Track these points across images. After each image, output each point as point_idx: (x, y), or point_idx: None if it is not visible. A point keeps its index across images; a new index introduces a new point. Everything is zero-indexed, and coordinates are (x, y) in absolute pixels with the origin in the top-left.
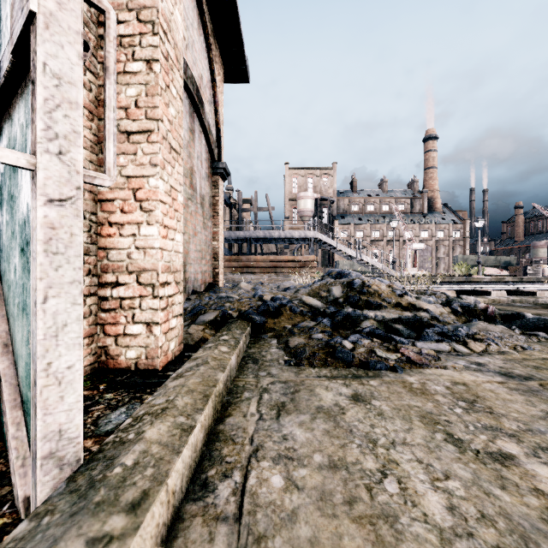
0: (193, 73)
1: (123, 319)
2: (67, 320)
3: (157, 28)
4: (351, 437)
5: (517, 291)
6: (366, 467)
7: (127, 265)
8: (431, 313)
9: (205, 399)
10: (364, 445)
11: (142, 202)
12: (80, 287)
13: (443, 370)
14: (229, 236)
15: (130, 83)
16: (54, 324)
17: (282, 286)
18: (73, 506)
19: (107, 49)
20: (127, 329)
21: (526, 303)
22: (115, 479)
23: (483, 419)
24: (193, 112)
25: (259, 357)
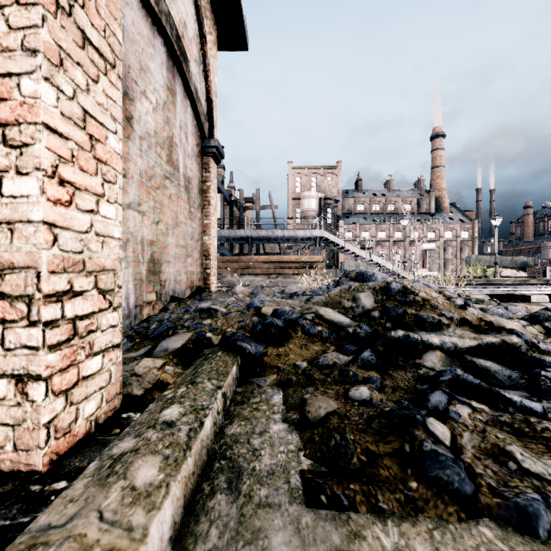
0: (171, 11)
1: None
2: None
3: None
4: None
5: None
6: None
7: None
8: (524, 337)
9: None
10: None
11: (7, 127)
12: None
13: None
14: (229, 235)
15: None
16: None
17: (288, 290)
18: None
19: None
20: None
21: None
22: None
23: None
24: (174, 68)
25: (244, 459)
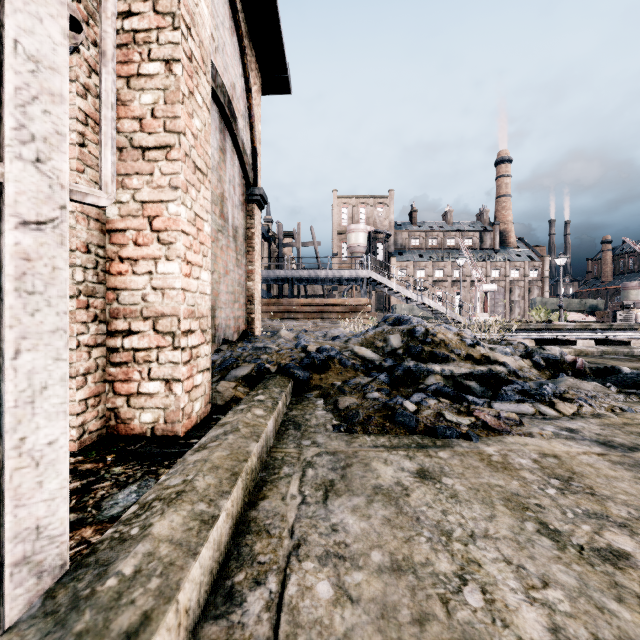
0: (223, 81)
1: (137, 375)
2: (47, 381)
3: (178, 21)
4: (418, 527)
5: (607, 340)
6: (439, 570)
7: (141, 310)
8: (508, 367)
9: (232, 478)
10: (435, 539)
11: (160, 233)
12: (65, 337)
13: (528, 438)
14: (268, 276)
15: (145, 88)
16: (29, 386)
17: (330, 334)
18: (45, 638)
19: (103, 28)
20: (141, 387)
21: (619, 355)
22: (106, 595)
23: (583, 502)
24: (225, 128)
25: (301, 421)
